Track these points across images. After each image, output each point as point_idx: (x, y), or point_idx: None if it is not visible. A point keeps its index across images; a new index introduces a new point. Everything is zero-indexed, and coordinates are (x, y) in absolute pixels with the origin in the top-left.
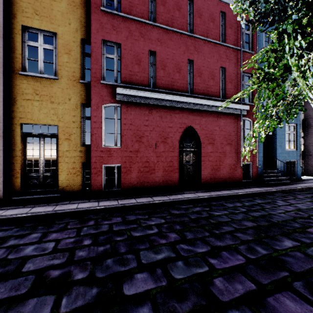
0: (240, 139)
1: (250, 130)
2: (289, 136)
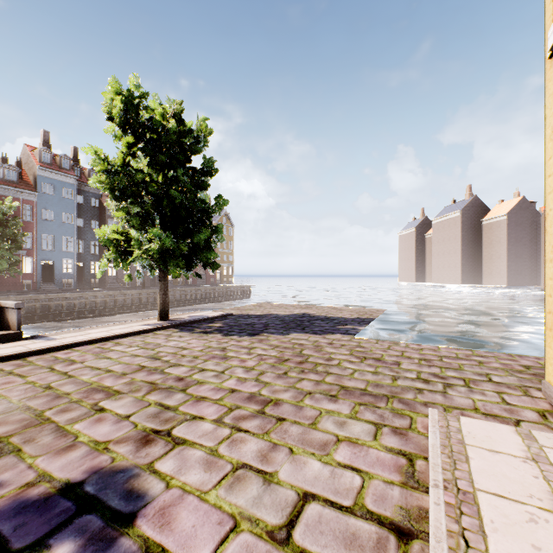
0: (22, 268)
1: (31, 263)
2: (67, 266)
